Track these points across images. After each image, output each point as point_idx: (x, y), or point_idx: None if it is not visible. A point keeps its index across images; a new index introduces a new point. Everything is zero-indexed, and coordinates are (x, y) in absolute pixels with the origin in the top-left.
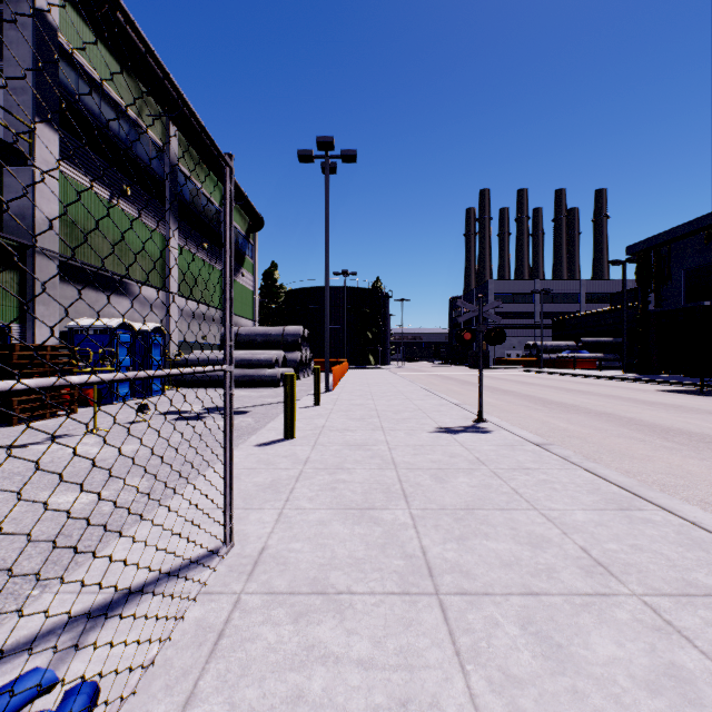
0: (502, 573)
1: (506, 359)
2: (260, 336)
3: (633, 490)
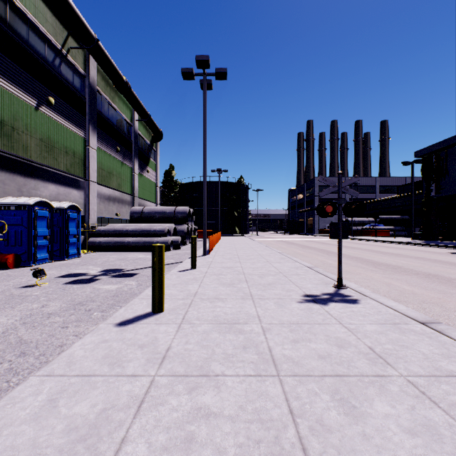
0: None
1: (327, 230)
2: (158, 213)
3: None
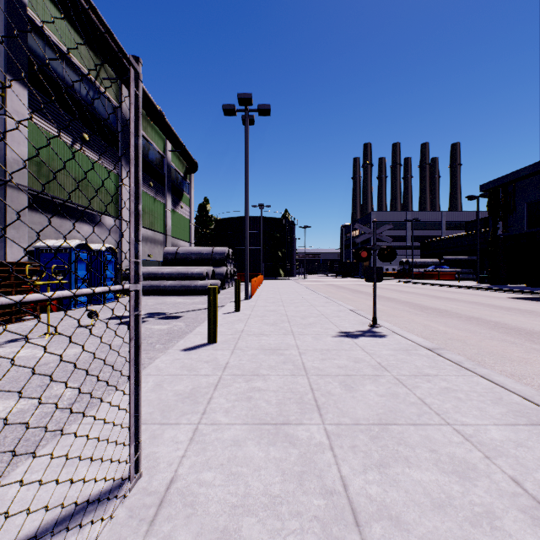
0: (437, 520)
1: (385, 273)
2: (194, 255)
3: (535, 400)
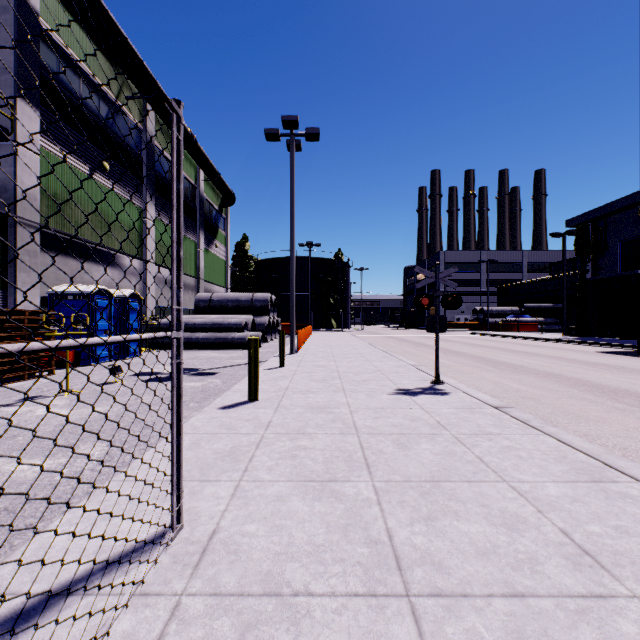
0: (479, 565)
1: (456, 323)
2: (231, 302)
3: (601, 458)
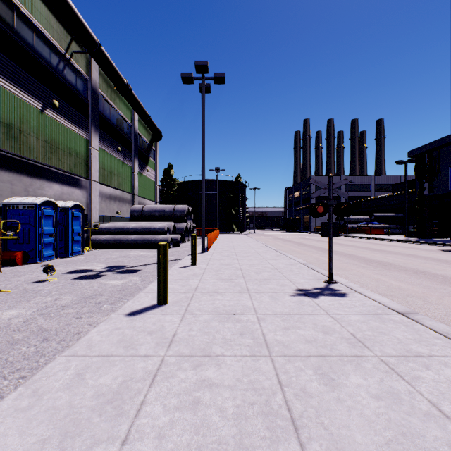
0: None
1: None
2: (158, 212)
3: None
